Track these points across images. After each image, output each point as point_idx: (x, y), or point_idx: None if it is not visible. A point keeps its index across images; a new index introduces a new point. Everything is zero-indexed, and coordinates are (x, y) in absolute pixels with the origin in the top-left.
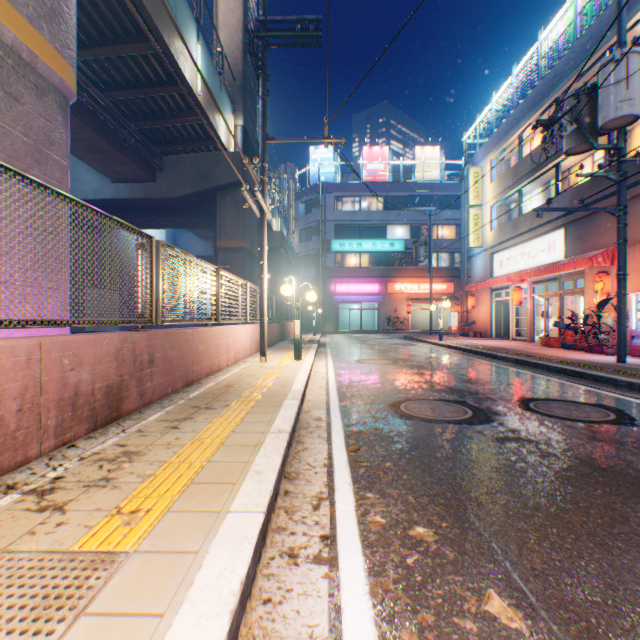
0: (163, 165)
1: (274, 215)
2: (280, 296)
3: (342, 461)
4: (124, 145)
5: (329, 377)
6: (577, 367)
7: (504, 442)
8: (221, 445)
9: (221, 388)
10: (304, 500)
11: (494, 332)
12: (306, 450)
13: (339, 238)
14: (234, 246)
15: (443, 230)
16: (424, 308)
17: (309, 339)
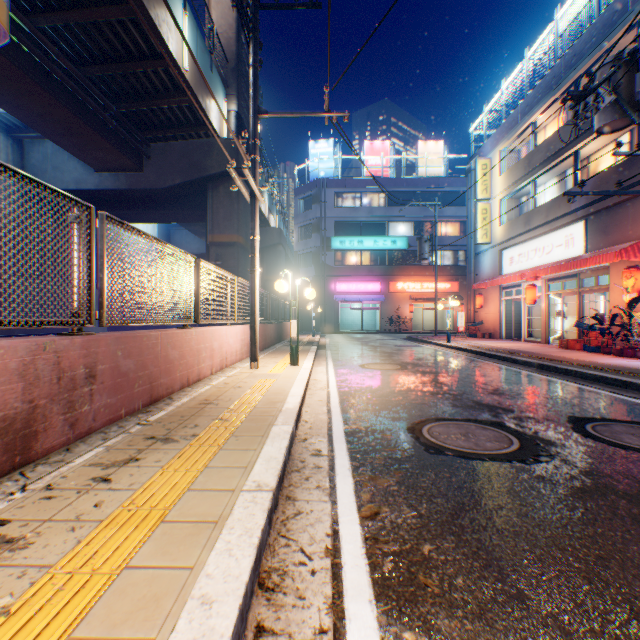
0: (150, 153)
1: (272, 211)
2: (278, 295)
3: (354, 541)
4: (105, 128)
5: (330, 387)
6: (619, 375)
7: (587, 498)
8: (160, 522)
9: (195, 406)
10: None
11: (504, 333)
12: (298, 517)
13: (339, 235)
14: (227, 240)
15: (447, 227)
16: (427, 308)
17: (308, 340)
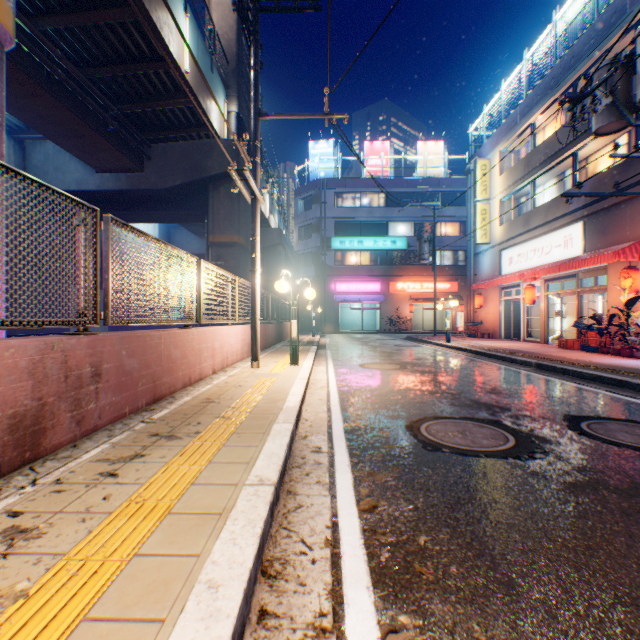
0: (151, 154)
1: (272, 211)
2: (278, 295)
3: (353, 533)
4: (106, 130)
5: (330, 386)
6: (616, 374)
7: (579, 492)
8: (167, 513)
9: (197, 404)
10: (291, 639)
11: (503, 333)
12: (299, 510)
13: (339, 235)
14: (228, 241)
15: (446, 227)
16: (427, 308)
17: (308, 340)
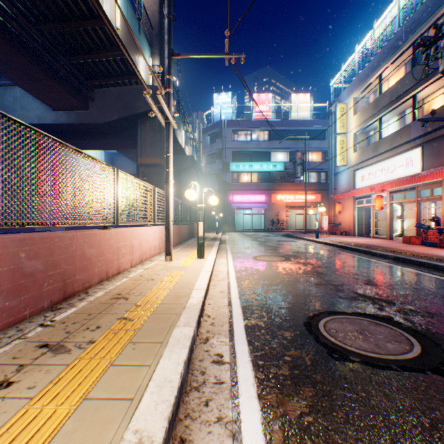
0: (94, 96)
1: (187, 143)
2: (191, 204)
3: None
4: (57, 75)
5: (230, 277)
6: None
7: None
8: None
9: (105, 301)
10: None
11: (356, 231)
12: None
13: (235, 161)
14: (152, 162)
15: (312, 155)
16: (298, 213)
17: (213, 237)
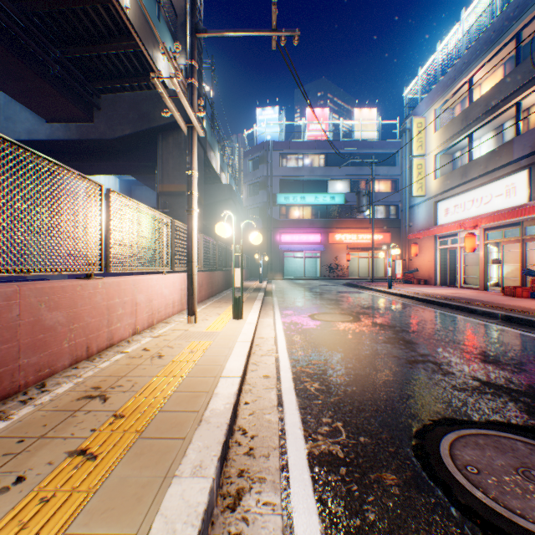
0: (100, 104)
1: (223, 169)
2: (229, 245)
3: None
4: (48, 73)
5: (279, 350)
6: None
7: None
8: None
9: (65, 406)
10: None
11: (438, 279)
12: None
13: (284, 192)
14: (176, 190)
15: (379, 185)
16: (362, 256)
17: (255, 287)
